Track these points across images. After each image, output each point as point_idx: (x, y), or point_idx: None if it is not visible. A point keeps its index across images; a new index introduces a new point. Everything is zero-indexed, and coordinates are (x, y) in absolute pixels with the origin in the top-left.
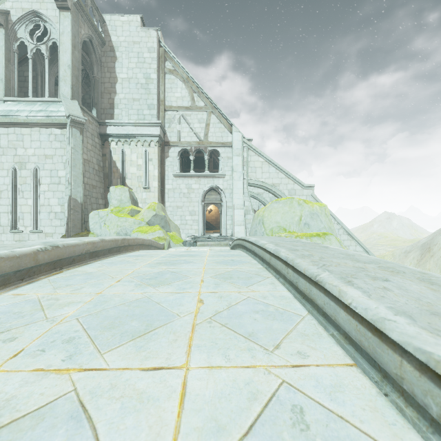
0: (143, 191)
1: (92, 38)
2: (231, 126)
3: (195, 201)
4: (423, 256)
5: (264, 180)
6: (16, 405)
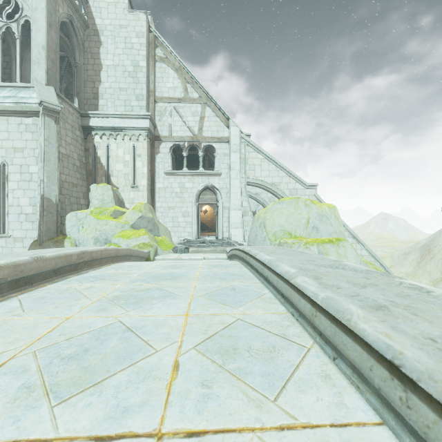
0: (131, 190)
1: (73, 19)
2: (228, 120)
3: (188, 201)
4: (423, 258)
5: (264, 178)
6: None
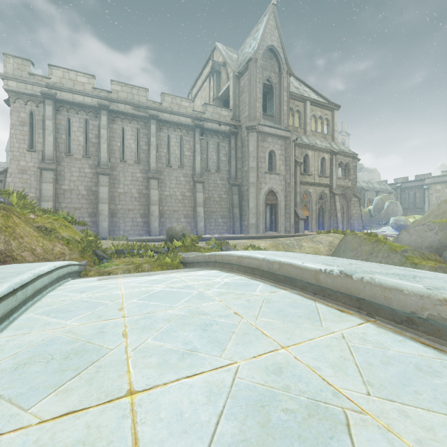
0: None
1: None
2: None
3: None
4: None
5: None
6: (170, 283)
